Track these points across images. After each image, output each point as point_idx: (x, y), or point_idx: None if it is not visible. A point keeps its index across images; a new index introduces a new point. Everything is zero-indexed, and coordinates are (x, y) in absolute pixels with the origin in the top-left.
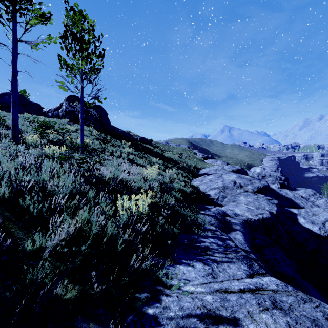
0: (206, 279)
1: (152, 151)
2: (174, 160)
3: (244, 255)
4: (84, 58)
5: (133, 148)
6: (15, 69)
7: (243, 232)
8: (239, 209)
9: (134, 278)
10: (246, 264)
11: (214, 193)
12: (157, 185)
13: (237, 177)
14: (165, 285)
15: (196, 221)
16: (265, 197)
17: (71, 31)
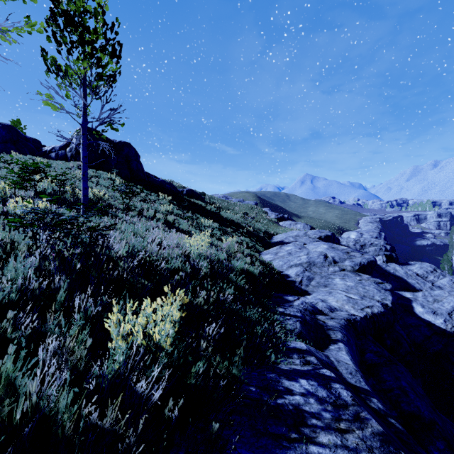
0: None
1: (204, 209)
2: (236, 222)
3: (379, 434)
4: (86, 56)
5: (175, 205)
6: None
7: (347, 344)
8: (334, 299)
9: None
10: None
11: (295, 273)
12: (206, 266)
13: (327, 247)
14: None
15: (271, 330)
16: (372, 279)
17: (62, 9)
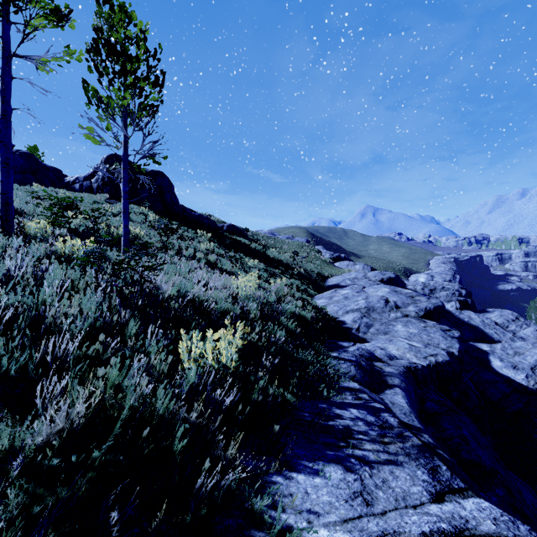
0: (352, 507)
1: (248, 248)
2: (284, 262)
3: (418, 446)
4: (128, 86)
5: (216, 243)
6: (7, 105)
7: (405, 390)
8: (395, 347)
9: (205, 514)
10: (426, 468)
11: (352, 319)
12: (255, 308)
13: (389, 291)
14: (269, 528)
15: (324, 371)
16: (438, 326)
17: (105, 39)
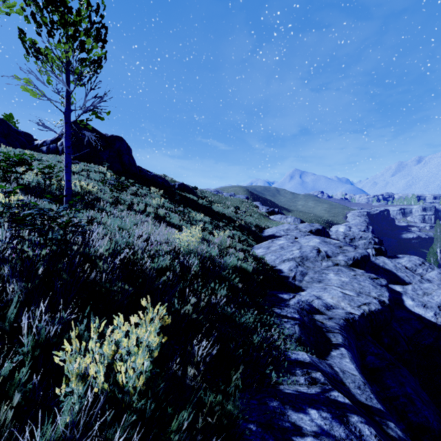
0: None
1: (196, 203)
2: (227, 216)
3: None
4: (68, 39)
5: (167, 198)
6: None
7: (349, 348)
8: (329, 296)
9: None
10: None
11: (288, 268)
12: (197, 263)
13: (320, 241)
14: None
15: (268, 336)
16: (366, 274)
17: None
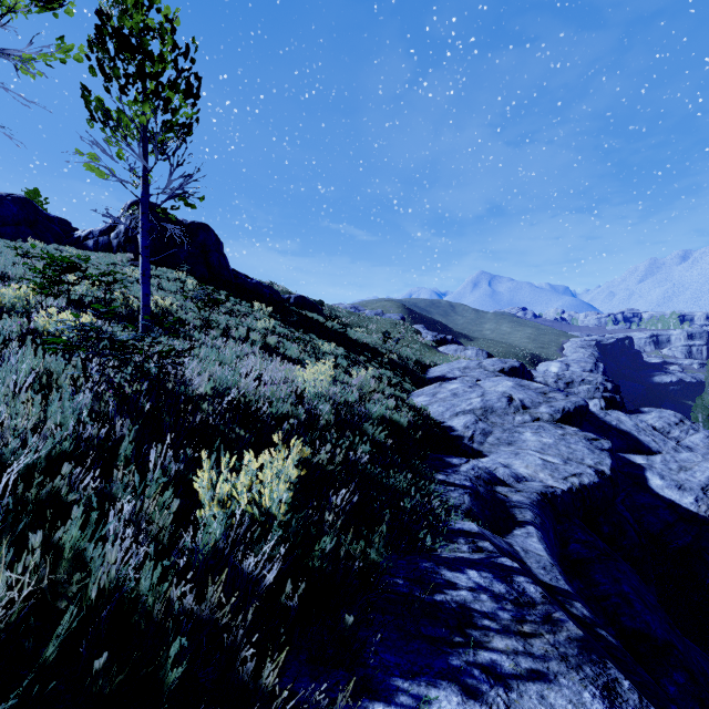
0: None
1: (323, 327)
2: (371, 346)
3: (578, 639)
4: (148, 96)
5: (279, 320)
6: None
7: (541, 528)
8: (522, 464)
9: None
10: (596, 685)
11: (463, 424)
12: (328, 411)
13: (513, 385)
14: None
15: (426, 505)
16: (581, 434)
17: (114, 27)
